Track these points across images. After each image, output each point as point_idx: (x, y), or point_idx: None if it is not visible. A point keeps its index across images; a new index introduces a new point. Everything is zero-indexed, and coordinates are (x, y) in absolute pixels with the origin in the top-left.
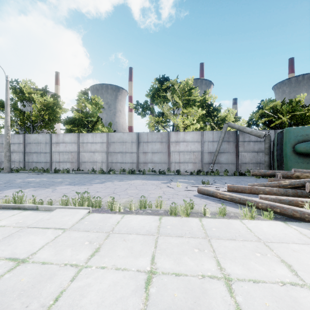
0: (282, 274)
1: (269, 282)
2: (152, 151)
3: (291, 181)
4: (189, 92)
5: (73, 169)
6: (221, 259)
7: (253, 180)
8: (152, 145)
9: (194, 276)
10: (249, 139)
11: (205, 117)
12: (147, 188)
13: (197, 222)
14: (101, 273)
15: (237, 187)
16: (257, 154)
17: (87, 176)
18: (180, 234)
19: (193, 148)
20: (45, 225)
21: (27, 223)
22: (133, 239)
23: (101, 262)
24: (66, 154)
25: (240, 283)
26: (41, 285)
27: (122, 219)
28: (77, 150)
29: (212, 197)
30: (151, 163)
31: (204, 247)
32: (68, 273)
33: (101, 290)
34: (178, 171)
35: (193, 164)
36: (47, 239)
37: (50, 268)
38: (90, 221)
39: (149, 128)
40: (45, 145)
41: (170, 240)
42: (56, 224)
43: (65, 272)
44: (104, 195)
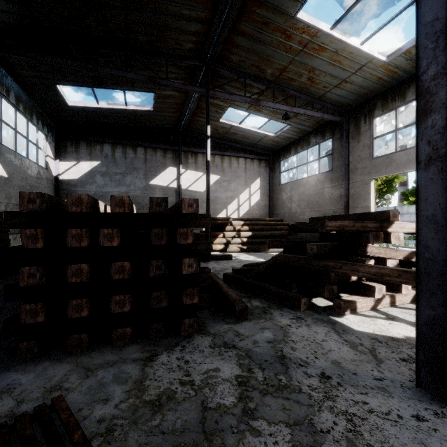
0: None
1: None
2: None
3: None
4: None
5: None
6: None
7: None
8: None
9: None
10: None
11: None
12: None
13: None
14: None
15: None
16: None
17: None
18: None
19: None
20: None
21: None
22: None
23: None
24: None
25: None
26: None
27: None
28: None
29: None
30: None
31: None
32: None
33: None
34: None
35: None
36: None
37: None
38: None
39: None
40: None
41: None
42: None
43: None
44: None
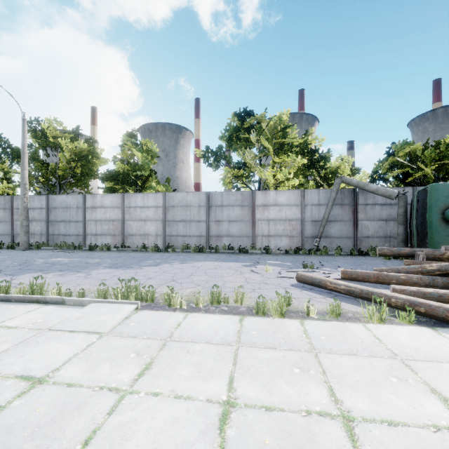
0: (434, 413)
1: (413, 425)
2: (229, 220)
3: (440, 264)
4: (283, 132)
5: (116, 245)
6: (336, 385)
7: (380, 263)
8: (229, 210)
9: (294, 412)
10: (374, 201)
11: (307, 169)
12: (222, 274)
13: (297, 326)
14: (154, 403)
15: (356, 273)
16: (386, 224)
17: (135, 255)
18: (271, 345)
19: (289, 215)
20: (74, 327)
21: (49, 323)
22: (202, 351)
23: (154, 385)
24: (106, 224)
25: (367, 426)
26: (65, 419)
27: (185, 320)
28: (121, 218)
29: (319, 288)
30: (227, 236)
31: (309, 366)
32: (104, 402)
33: (153, 431)
34: (268, 248)
35: (289, 239)
36: (75, 347)
37: (79, 393)
38: (139, 321)
39: (225, 186)
40: (77, 210)
41: (257, 353)
42: (89, 325)
43: (100, 400)
44: (159, 283)
